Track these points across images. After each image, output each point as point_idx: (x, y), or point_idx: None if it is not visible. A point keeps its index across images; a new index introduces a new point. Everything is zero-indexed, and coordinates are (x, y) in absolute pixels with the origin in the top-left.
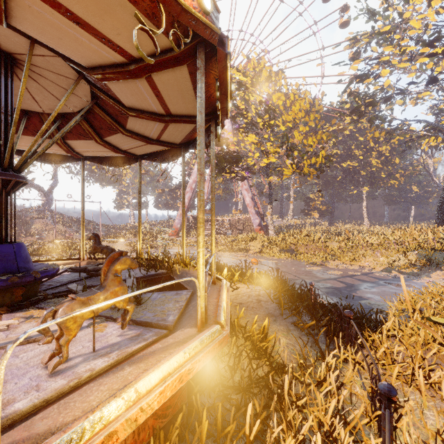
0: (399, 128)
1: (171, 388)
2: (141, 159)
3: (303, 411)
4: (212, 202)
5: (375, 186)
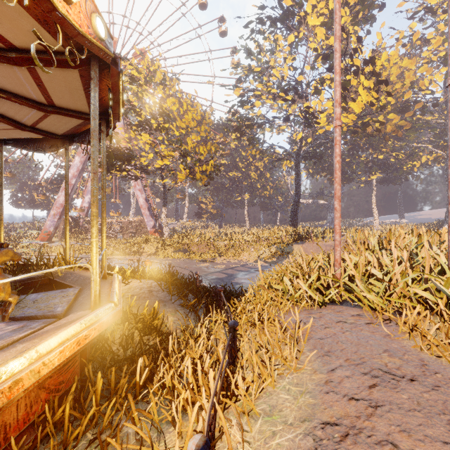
0: (268, 150)
1: (70, 349)
2: (3, 144)
3: (182, 355)
4: (103, 200)
5: (254, 194)
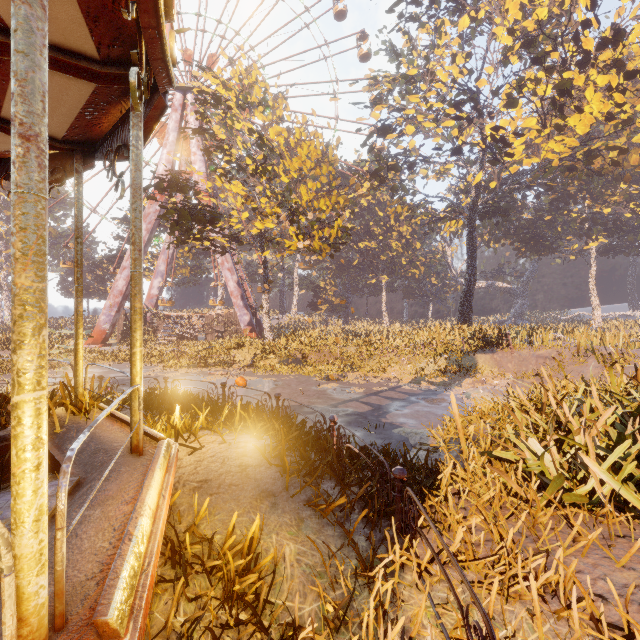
0: (422, 205)
1: None
2: None
3: None
4: (134, 269)
5: (396, 275)
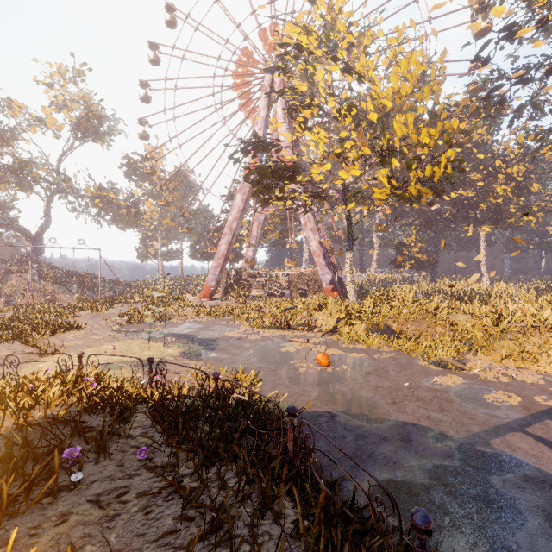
0: None
1: None
2: None
3: None
4: None
5: (501, 225)
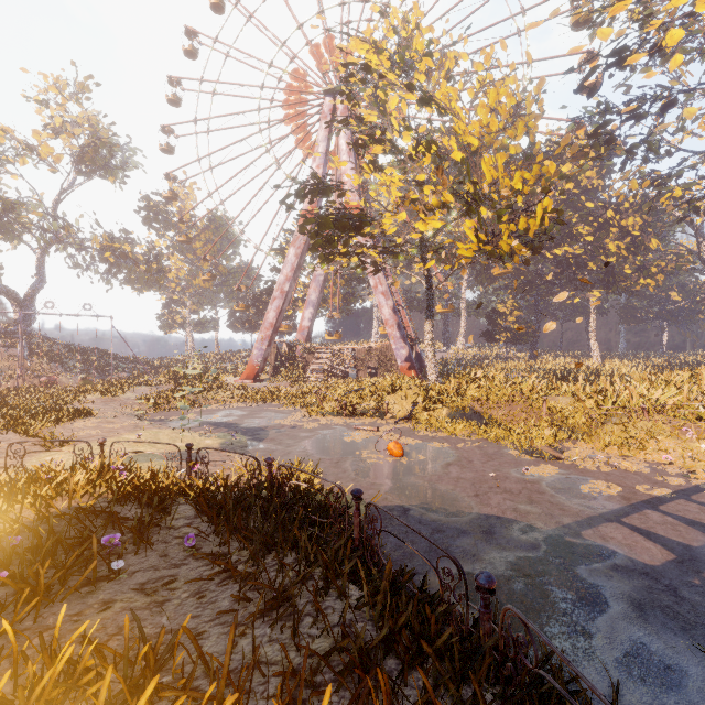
0: (678, 172)
1: None
2: None
3: None
4: None
5: (614, 289)
